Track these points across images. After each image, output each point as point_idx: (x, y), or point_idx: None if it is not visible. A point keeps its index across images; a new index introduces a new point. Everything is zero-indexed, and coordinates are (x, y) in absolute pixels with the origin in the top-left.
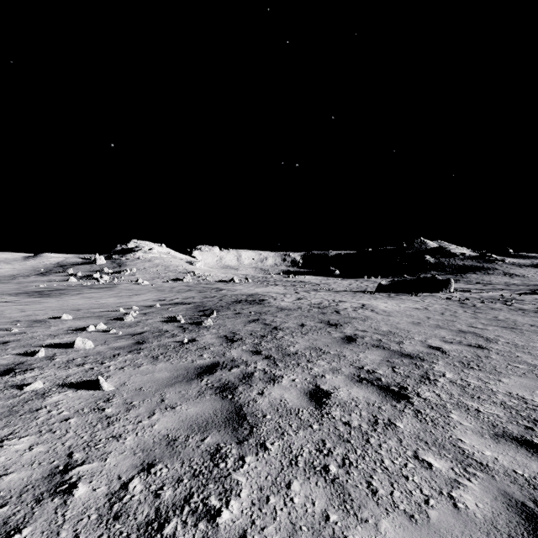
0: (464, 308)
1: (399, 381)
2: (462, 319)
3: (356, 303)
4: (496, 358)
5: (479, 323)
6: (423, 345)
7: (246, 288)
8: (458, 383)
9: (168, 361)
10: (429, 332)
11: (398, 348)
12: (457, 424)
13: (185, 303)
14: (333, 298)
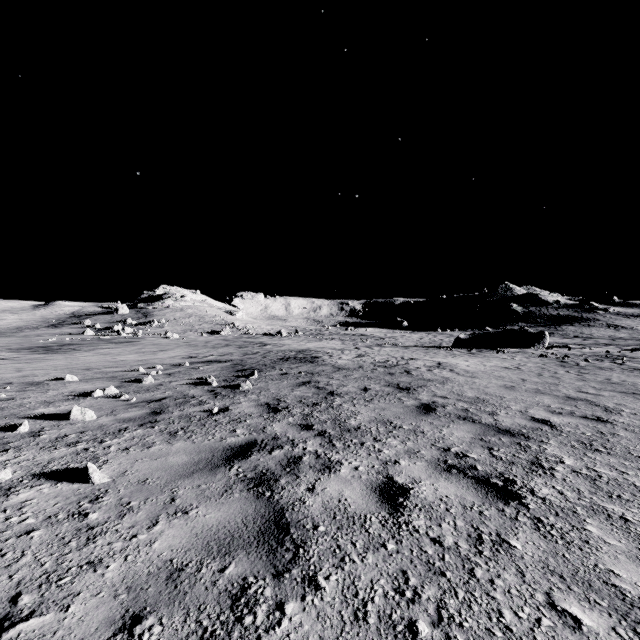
0: (565, 368)
1: (502, 470)
2: (567, 381)
3: (430, 360)
4: (626, 436)
5: (589, 387)
6: (524, 416)
7: (296, 343)
8: (584, 474)
9: (189, 438)
10: (529, 399)
11: (491, 421)
12: (600, 542)
13: (220, 361)
14: (401, 355)
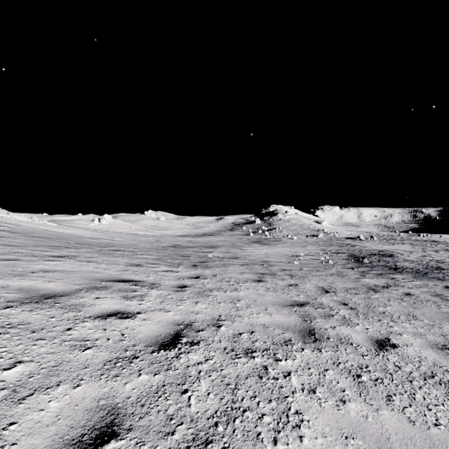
0: None
1: (447, 279)
2: None
3: None
4: None
5: None
6: None
7: (374, 245)
8: None
9: (363, 268)
10: None
11: None
12: None
13: (341, 253)
14: None
